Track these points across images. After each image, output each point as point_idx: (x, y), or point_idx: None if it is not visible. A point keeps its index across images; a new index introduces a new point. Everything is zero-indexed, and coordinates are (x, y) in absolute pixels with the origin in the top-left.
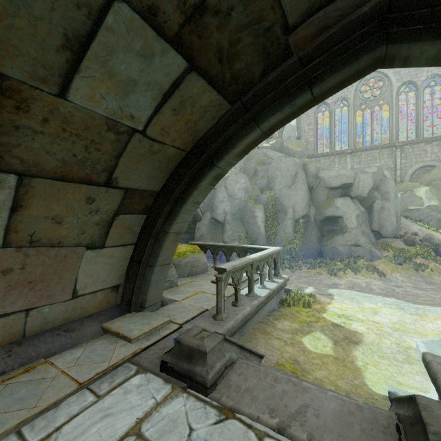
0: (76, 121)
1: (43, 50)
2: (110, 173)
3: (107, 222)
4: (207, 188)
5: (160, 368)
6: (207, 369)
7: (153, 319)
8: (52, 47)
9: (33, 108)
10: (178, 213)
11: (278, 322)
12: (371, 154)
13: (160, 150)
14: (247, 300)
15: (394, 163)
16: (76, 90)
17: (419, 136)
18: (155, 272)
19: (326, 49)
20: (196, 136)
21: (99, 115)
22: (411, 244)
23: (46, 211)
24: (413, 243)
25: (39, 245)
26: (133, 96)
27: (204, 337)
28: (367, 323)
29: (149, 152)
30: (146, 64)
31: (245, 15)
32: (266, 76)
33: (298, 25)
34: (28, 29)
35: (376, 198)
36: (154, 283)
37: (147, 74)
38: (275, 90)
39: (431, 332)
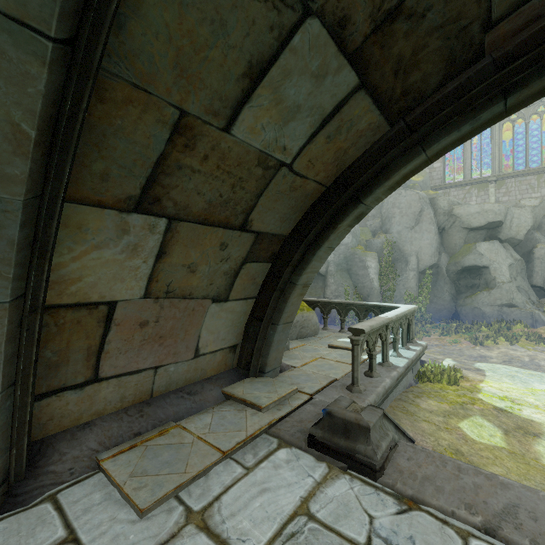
0: (232, 157)
1: (225, 81)
2: (247, 215)
3: (234, 271)
4: (345, 230)
5: (307, 443)
6: (372, 448)
7: (278, 386)
8: (234, 77)
9: (198, 145)
10: (310, 261)
11: (420, 401)
12: (526, 180)
13: (300, 186)
14: (382, 371)
15: None
16: (241, 122)
17: None
18: (277, 331)
19: (536, 44)
20: (341, 168)
21: (254, 148)
22: None
23: (184, 259)
24: None
25: (173, 296)
26: (292, 124)
27: (358, 411)
28: (544, 410)
29: (289, 189)
30: (316, 86)
31: (442, 14)
32: (442, 87)
33: (503, 18)
34: (219, 60)
35: (538, 241)
36: (275, 344)
37: (314, 97)
38: (455, 104)
39: None
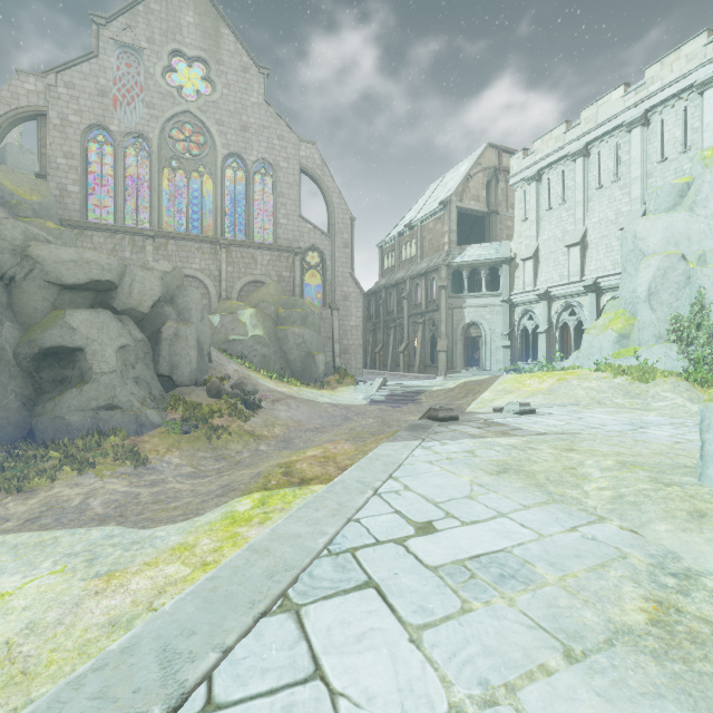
0: None
1: None
2: None
3: None
4: None
5: None
6: None
7: None
8: None
9: None
10: None
11: None
12: (187, 247)
13: None
14: None
15: (219, 269)
16: None
17: (250, 237)
18: None
19: None
20: None
21: None
22: (217, 395)
23: None
24: (219, 393)
25: None
26: None
27: None
28: None
29: None
30: None
31: None
32: None
33: None
34: None
35: (168, 317)
36: None
37: None
38: None
39: (74, 643)
